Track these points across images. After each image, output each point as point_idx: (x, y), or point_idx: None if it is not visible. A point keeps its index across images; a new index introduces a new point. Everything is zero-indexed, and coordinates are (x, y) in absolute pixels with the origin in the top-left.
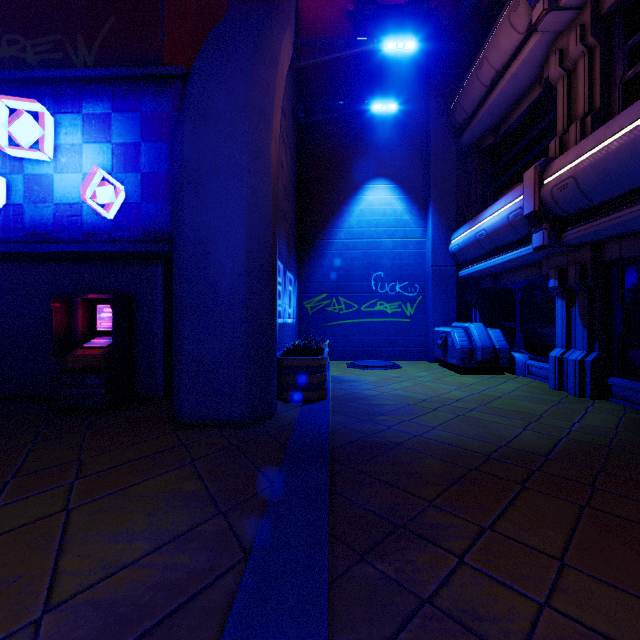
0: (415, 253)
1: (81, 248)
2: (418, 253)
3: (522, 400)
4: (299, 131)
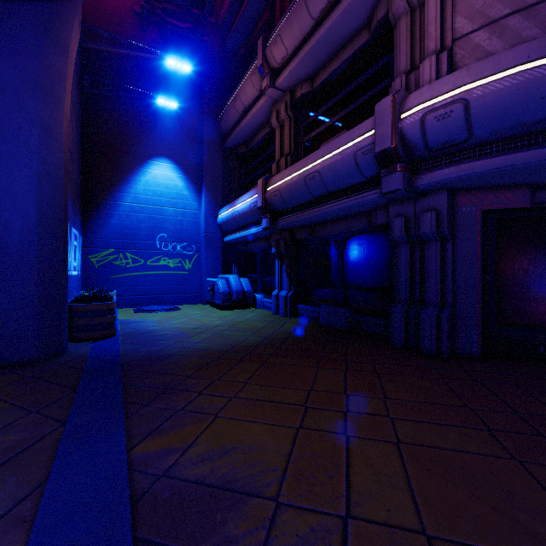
0: (192, 221)
1: None
2: (195, 221)
3: (255, 322)
4: (84, 97)
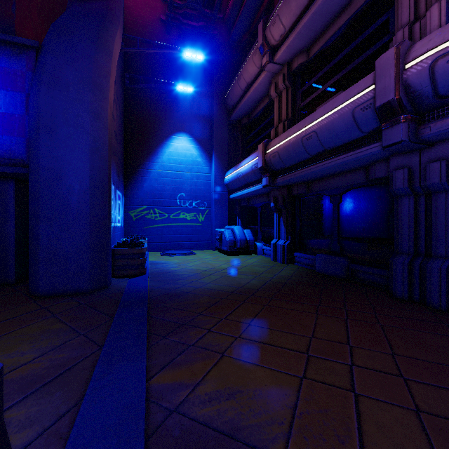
0: (204, 182)
1: None
2: (206, 182)
3: (256, 267)
4: (126, 91)
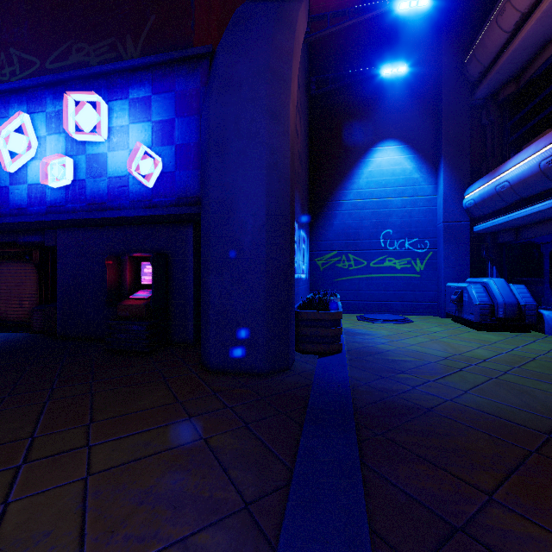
0: (425, 210)
1: (128, 213)
2: (428, 210)
3: None
4: (311, 103)
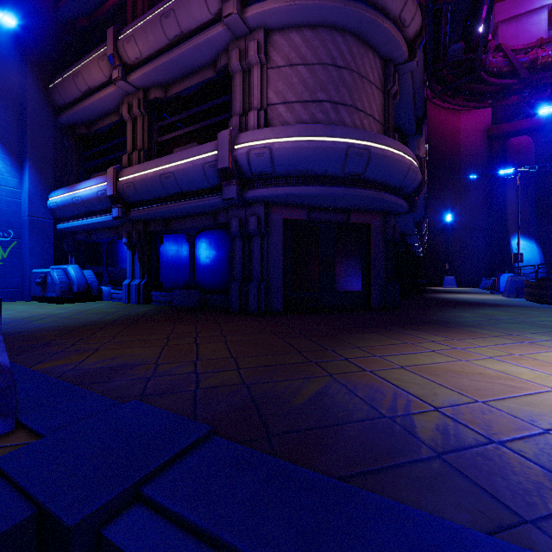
0: (9, 201)
1: None
2: (13, 201)
3: (106, 309)
4: None
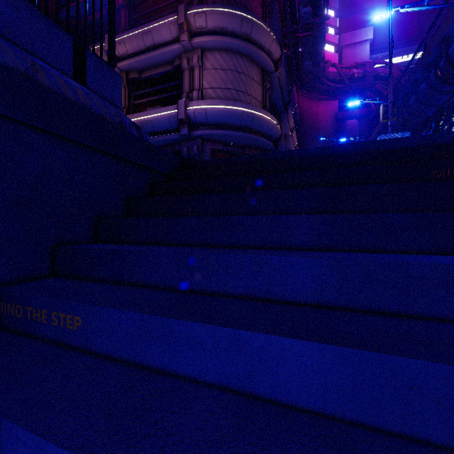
0: None
1: None
2: None
3: None
4: None
